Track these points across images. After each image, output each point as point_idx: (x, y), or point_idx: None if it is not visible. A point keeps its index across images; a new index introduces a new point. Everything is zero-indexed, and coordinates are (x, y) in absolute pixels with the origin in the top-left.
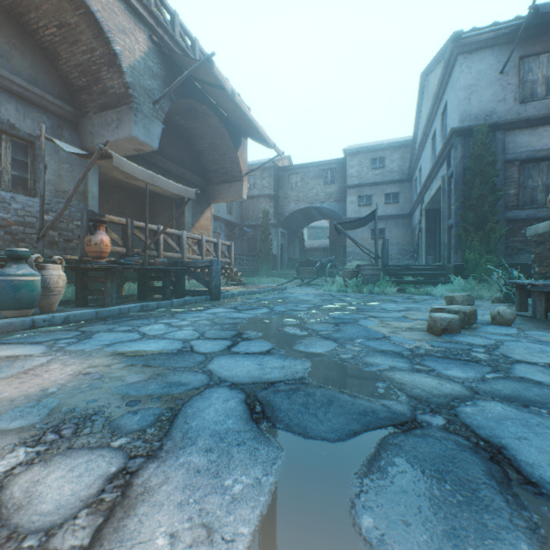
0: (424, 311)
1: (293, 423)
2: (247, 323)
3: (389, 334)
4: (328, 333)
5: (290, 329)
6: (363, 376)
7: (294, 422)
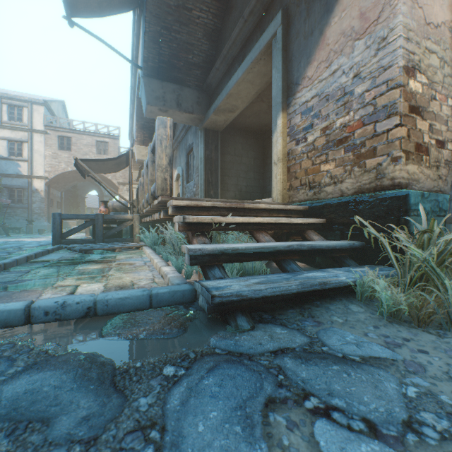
0: None
1: None
2: (4, 244)
3: None
4: None
5: None
6: None
7: None
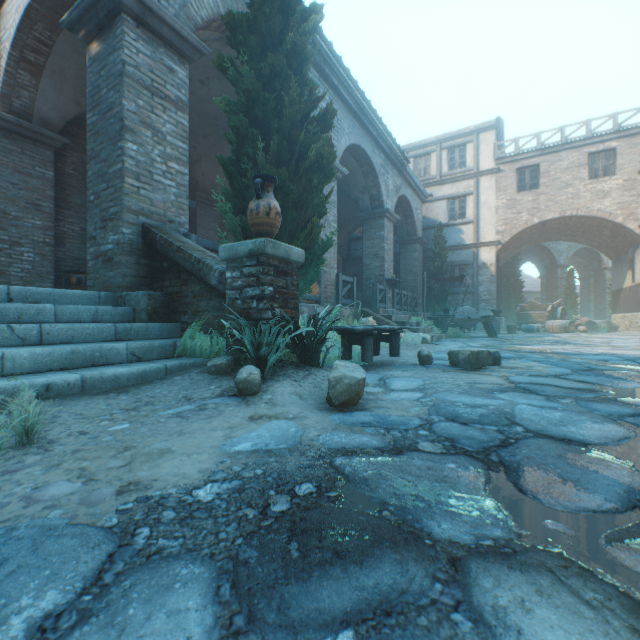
0: (463, 385)
1: (556, 352)
2: None
3: (533, 365)
4: (582, 363)
5: (628, 367)
6: (542, 354)
7: (556, 352)
